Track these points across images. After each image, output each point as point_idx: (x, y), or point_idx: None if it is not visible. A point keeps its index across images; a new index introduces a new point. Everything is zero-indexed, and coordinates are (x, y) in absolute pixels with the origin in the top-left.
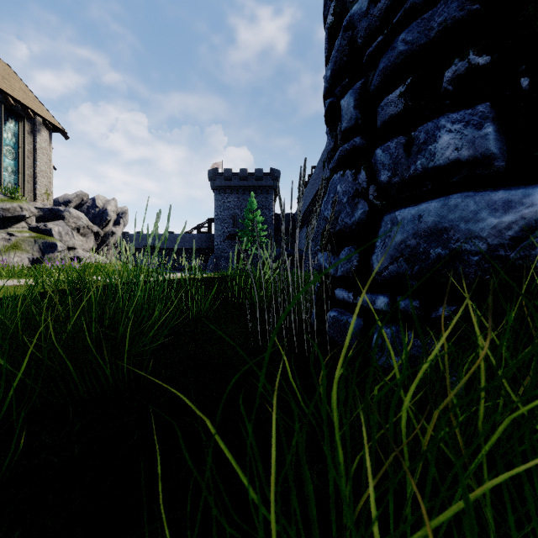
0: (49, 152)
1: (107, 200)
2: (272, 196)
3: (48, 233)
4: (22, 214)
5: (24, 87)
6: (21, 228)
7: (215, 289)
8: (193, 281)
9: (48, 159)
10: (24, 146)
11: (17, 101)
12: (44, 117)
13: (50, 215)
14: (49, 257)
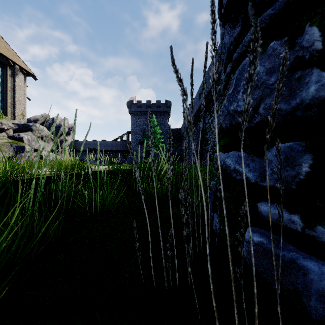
0: (24, 88)
1: (62, 119)
2: (167, 117)
3: (20, 140)
4: (2, 127)
5: (8, 46)
6: (2, 136)
7: (125, 180)
8: (111, 173)
9: (23, 92)
10: (7, 84)
11: (1, 54)
12: (20, 65)
13: (23, 128)
14: (20, 155)
